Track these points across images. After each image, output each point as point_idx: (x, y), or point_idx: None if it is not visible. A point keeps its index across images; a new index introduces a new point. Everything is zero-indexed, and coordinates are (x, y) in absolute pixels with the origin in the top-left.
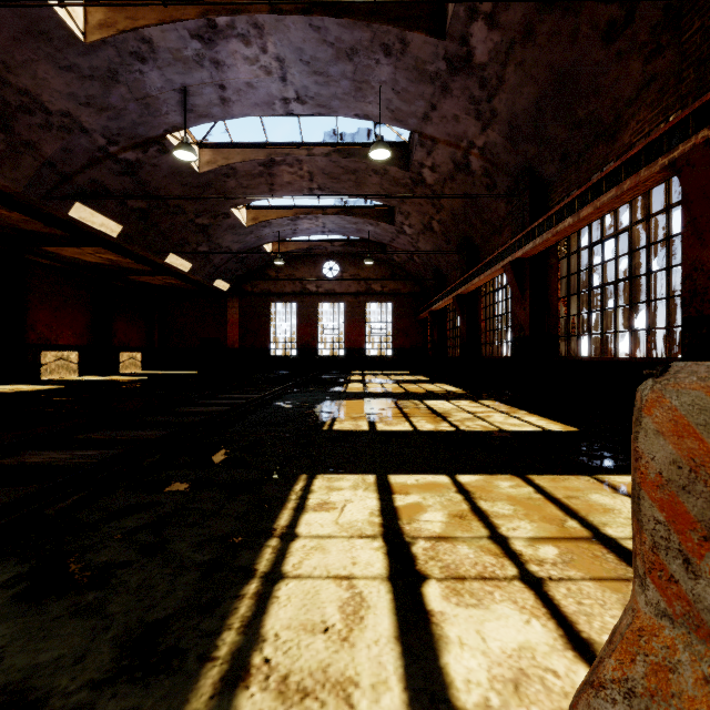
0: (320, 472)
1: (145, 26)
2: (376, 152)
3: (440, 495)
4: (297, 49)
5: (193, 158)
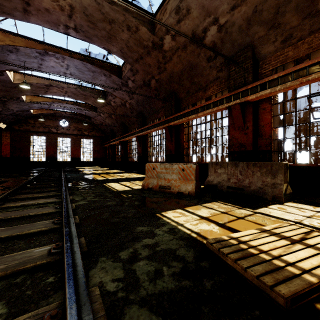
0: (106, 183)
1: (19, 46)
2: (100, 100)
3: (128, 183)
4: (75, 65)
5: (28, 88)
